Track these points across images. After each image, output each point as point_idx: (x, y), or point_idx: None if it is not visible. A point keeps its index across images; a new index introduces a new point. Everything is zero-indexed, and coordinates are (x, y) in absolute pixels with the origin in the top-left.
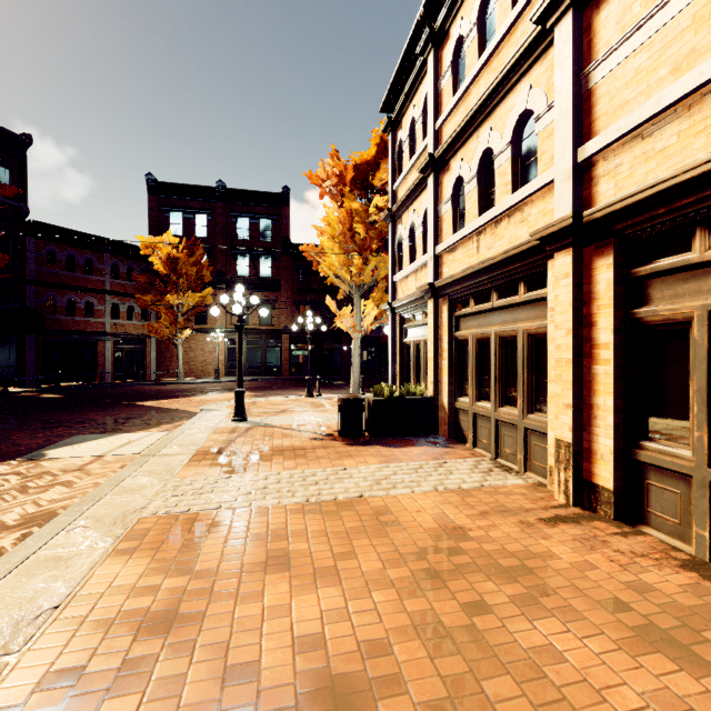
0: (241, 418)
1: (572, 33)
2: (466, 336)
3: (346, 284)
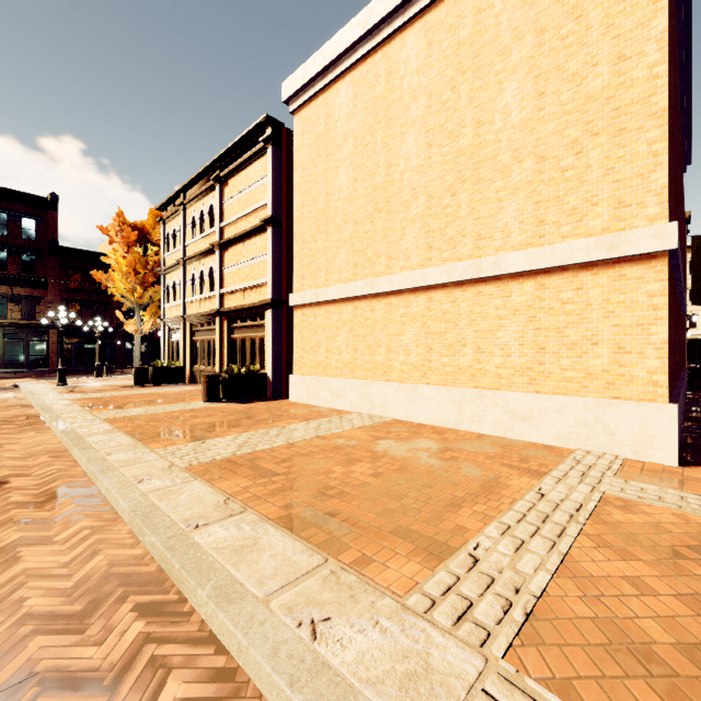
0: (64, 384)
1: (219, 257)
2: (197, 339)
3: (130, 302)
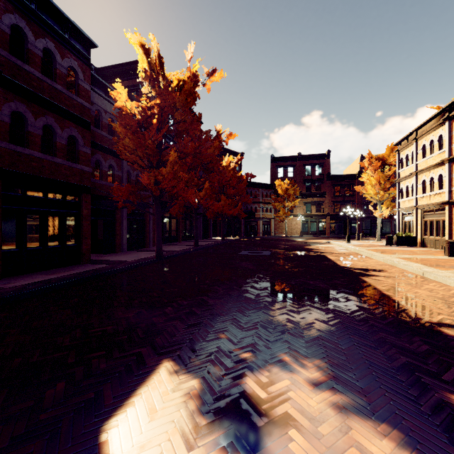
0: (349, 242)
1: (448, 167)
2: (426, 220)
3: (375, 200)
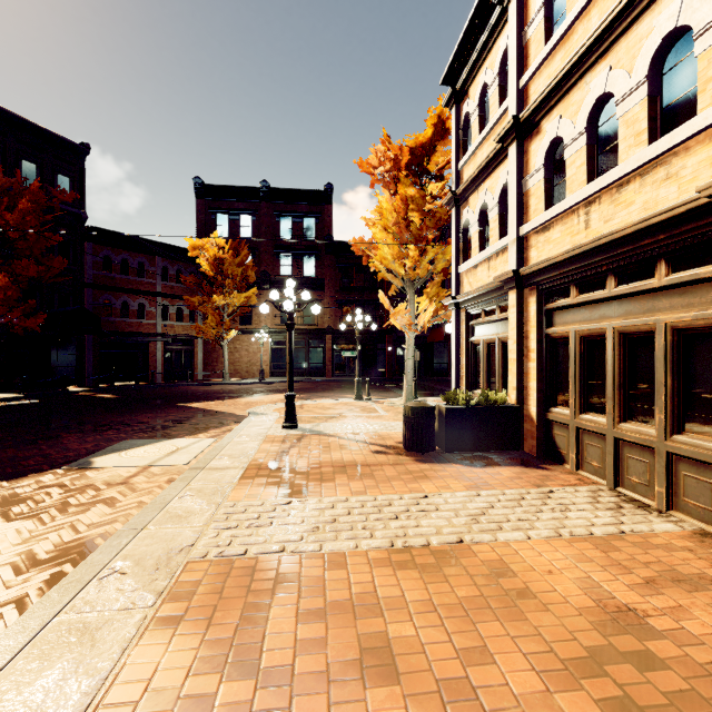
0: (292, 424)
1: None
2: (563, 332)
3: (398, 279)
